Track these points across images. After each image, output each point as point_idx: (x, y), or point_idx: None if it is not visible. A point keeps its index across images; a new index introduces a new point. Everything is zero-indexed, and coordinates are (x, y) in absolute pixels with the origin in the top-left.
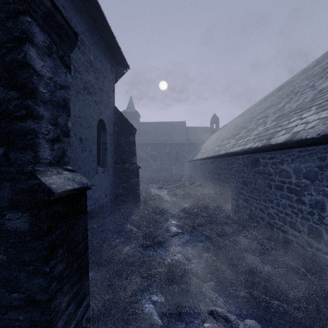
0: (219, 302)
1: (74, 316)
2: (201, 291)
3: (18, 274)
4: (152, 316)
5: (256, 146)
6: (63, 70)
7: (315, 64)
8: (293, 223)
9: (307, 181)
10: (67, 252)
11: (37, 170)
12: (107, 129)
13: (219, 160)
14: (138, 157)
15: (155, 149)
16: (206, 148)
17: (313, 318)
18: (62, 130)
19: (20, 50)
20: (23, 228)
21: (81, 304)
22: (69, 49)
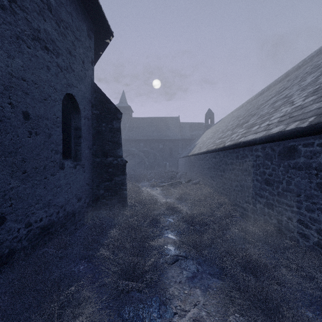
0: None
1: None
2: None
3: None
4: None
5: (296, 128)
6: None
7: None
8: None
9: None
10: None
11: None
12: (82, 111)
13: (223, 154)
14: (130, 153)
15: (148, 145)
16: (203, 142)
17: None
18: None
19: None
20: None
21: None
22: None
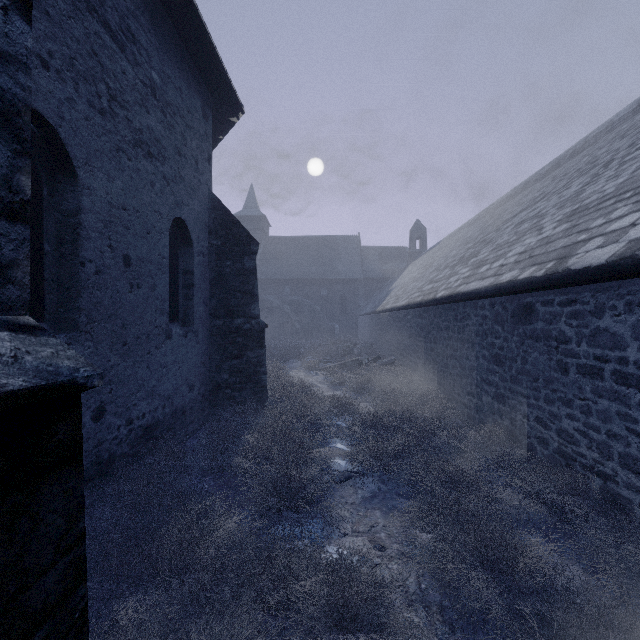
0: None
1: None
2: None
3: None
4: None
5: (529, 277)
6: None
7: (633, 111)
8: (631, 457)
9: None
10: None
11: None
12: (195, 242)
13: (434, 311)
14: (265, 305)
15: (300, 291)
16: (403, 287)
17: None
18: None
19: None
20: None
21: None
22: None
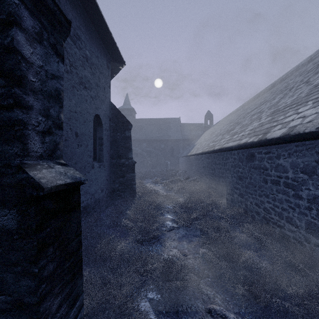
0: (217, 299)
1: (66, 318)
2: (198, 288)
3: (5, 275)
4: (149, 315)
5: (252, 141)
6: (55, 59)
7: (308, 61)
8: (290, 218)
9: (305, 176)
10: (59, 250)
11: (26, 164)
12: (103, 125)
13: (213, 155)
14: (134, 152)
15: (151, 145)
16: (200, 144)
17: (315, 317)
18: (54, 122)
19: (7, 35)
20: (10, 226)
21: (74, 305)
22: (62, 37)
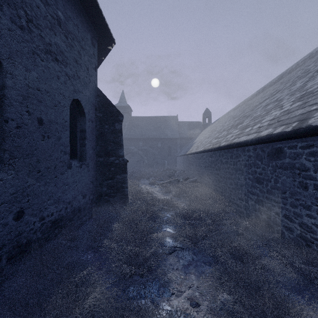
0: None
1: None
2: None
3: None
4: None
5: (281, 132)
6: None
7: None
8: None
9: None
10: None
11: None
12: (87, 114)
13: (218, 153)
14: (129, 151)
15: (147, 144)
16: (200, 141)
17: None
18: None
19: None
20: None
21: None
22: None
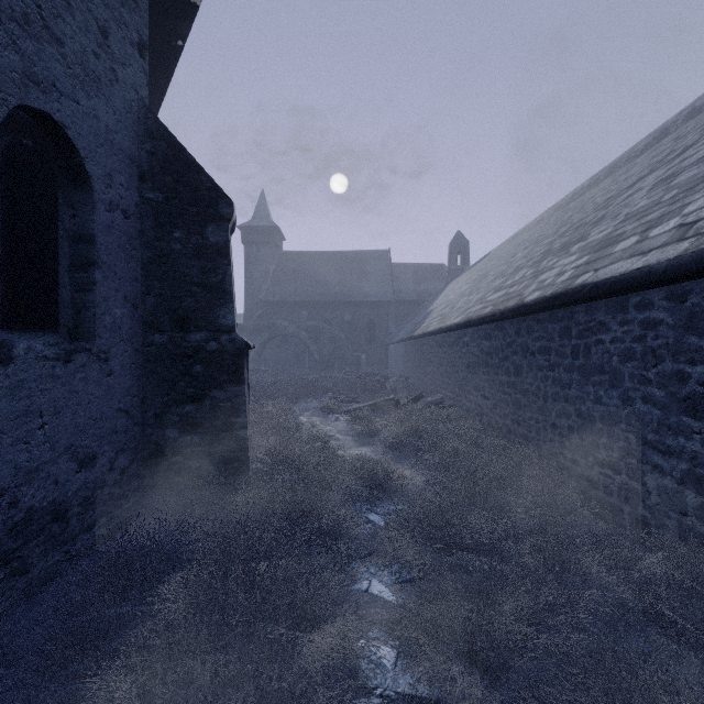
0: None
1: None
2: None
3: None
4: None
5: None
6: None
7: None
8: None
9: None
10: None
11: None
12: (99, 183)
13: (515, 326)
14: (277, 332)
15: (319, 315)
16: (448, 305)
17: None
18: None
19: None
20: None
21: None
22: None
